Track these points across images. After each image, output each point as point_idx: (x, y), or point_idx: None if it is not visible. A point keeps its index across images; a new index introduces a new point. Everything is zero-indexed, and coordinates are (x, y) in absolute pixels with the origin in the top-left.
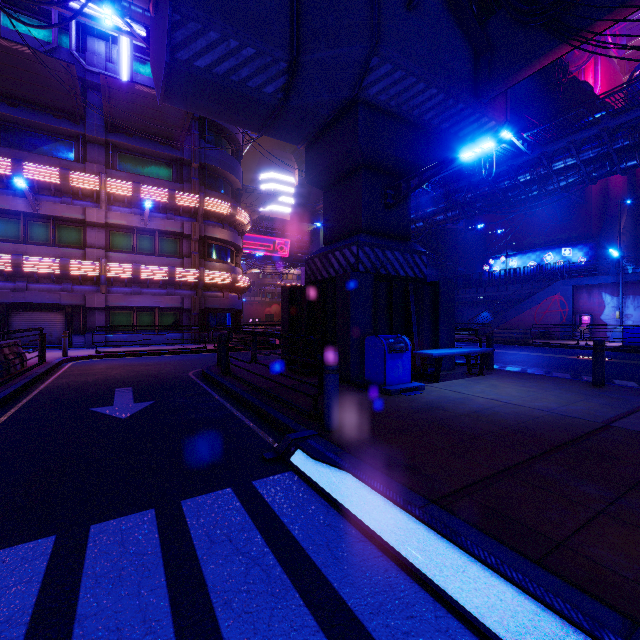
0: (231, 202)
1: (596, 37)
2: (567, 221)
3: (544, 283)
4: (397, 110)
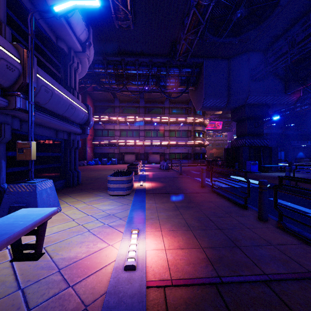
0: (203, 117)
1: None
2: None
3: None
4: (257, 103)
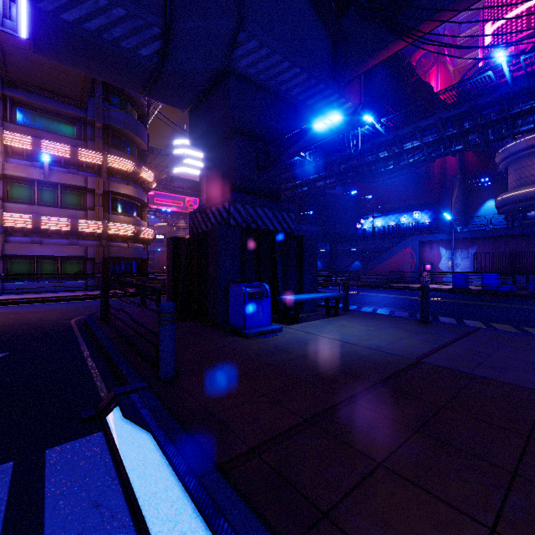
0: (136, 161)
1: (437, 50)
2: (417, 191)
3: (400, 239)
4: (266, 84)
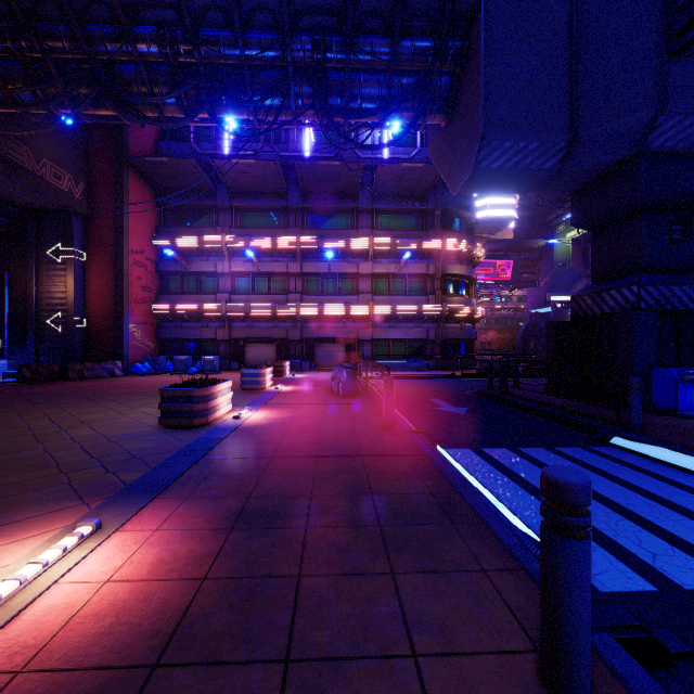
0: (468, 238)
1: None
2: None
3: None
4: (686, 149)
